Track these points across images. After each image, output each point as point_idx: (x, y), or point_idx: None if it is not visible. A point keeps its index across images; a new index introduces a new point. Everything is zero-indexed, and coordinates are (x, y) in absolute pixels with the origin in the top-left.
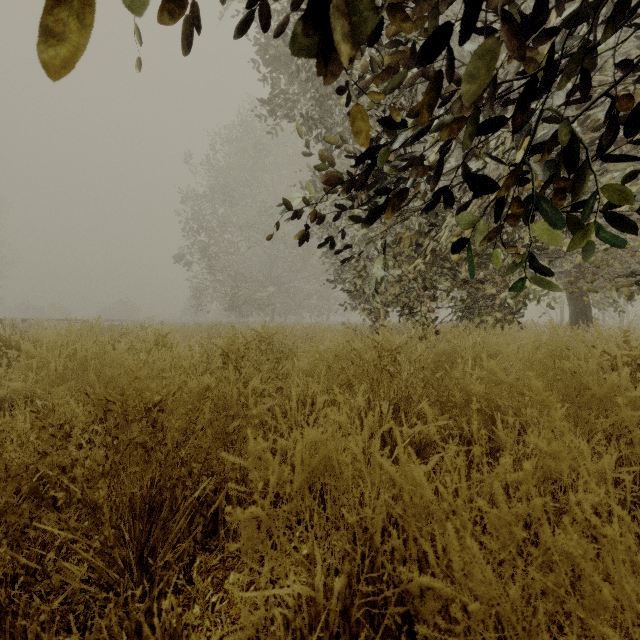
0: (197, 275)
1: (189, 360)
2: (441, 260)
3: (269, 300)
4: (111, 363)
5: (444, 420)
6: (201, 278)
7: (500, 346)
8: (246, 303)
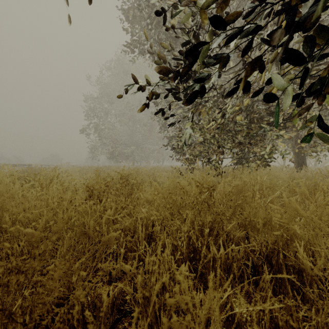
0: (93, 140)
1: (55, 198)
2: (226, 131)
3: (131, 154)
4: (13, 196)
5: (243, 234)
6: (95, 142)
7: (273, 182)
8: (119, 155)
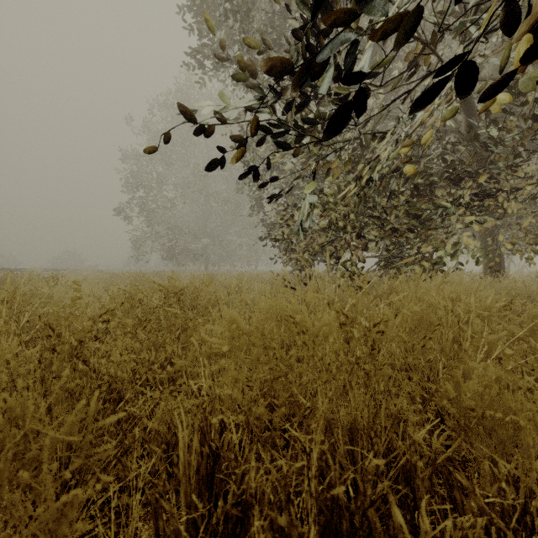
0: (137, 228)
1: None
2: (370, 209)
3: (204, 251)
4: None
5: (444, 436)
6: (141, 231)
7: (490, 306)
8: (182, 254)
